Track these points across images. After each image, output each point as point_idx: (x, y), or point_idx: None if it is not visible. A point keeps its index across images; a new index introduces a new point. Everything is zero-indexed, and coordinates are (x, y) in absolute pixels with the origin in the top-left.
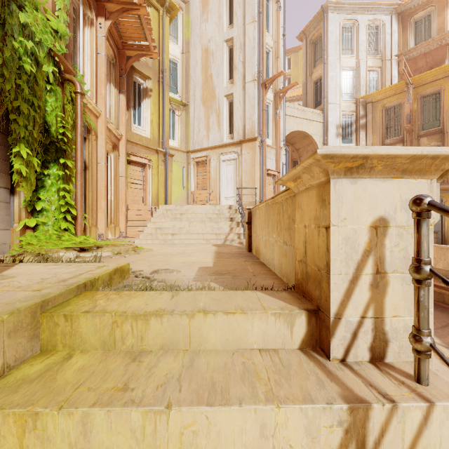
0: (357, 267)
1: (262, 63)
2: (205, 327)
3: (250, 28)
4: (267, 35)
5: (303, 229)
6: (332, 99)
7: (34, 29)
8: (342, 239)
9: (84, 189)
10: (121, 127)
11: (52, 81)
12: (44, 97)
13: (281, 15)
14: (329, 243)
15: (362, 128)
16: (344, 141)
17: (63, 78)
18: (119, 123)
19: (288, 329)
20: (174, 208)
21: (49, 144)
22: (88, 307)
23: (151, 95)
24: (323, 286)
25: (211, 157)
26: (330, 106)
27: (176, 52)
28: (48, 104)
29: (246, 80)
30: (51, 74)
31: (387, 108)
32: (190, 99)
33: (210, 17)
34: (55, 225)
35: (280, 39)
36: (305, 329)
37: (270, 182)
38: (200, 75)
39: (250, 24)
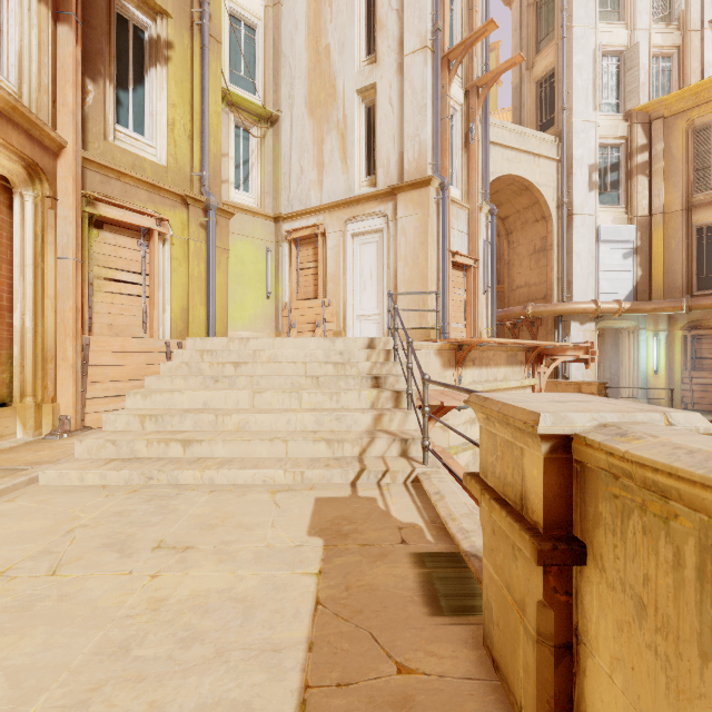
0: None
1: (442, 13)
2: None
3: None
4: None
5: None
6: (581, 112)
7: None
8: None
9: None
10: (61, 118)
11: None
12: None
13: None
14: None
15: (641, 171)
16: (603, 199)
17: None
18: (56, 108)
19: None
20: (225, 344)
21: None
22: None
23: (169, 56)
24: None
25: (327, 227)
26: (577, 127)
27: (252, 2)
28: None
29: (406, 49)
30: None
31: (698, 128)
32: (283, 106)
33: None
34: None
35: None
36: None
37: (458, 281)
38: (305, 51)
39: None
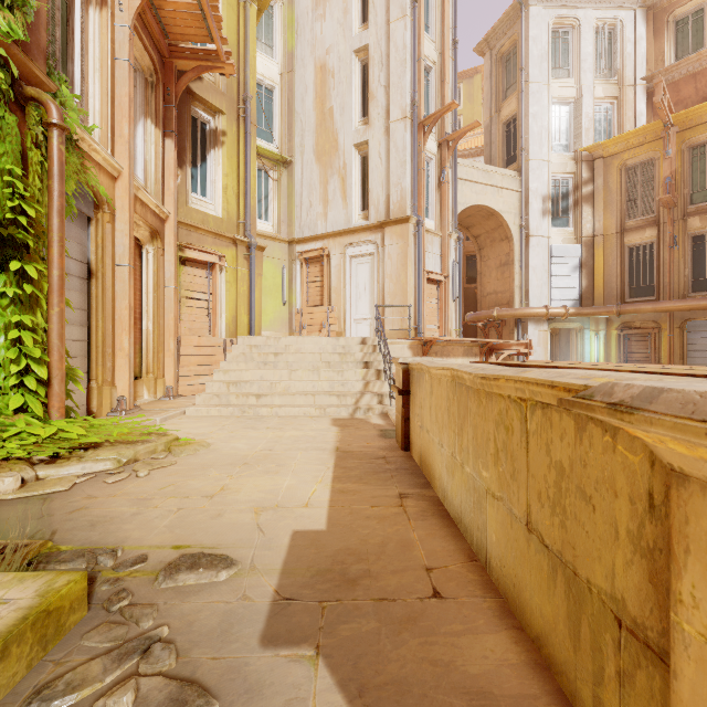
0: None
1: (419, 89)
2: None
3: (397, 28)
4: (427, 41)
5: None
6: (536, 153)
7: None
8: None
9: (87, 314)
10: (166, 198)
11: None
12: None
13: (451, 8)
14: None
15: (586, 200)
16: (556, 223)
17: (22, 96)
18: (164, 191)
19: None
20: (264, 341)
21: None
22: None
23: (224, 141)
24: None
25: (331, 250)
26: (533, 165)
27: (271, 71)
28: None
29: (391, 117)
30: None
31: (629, 167)
32: (295, 152)
33: (330, 10)
34: None
35: (450, 49)
36: None
37: (432, 293)
38: (313, 110)
39: (397, 22)
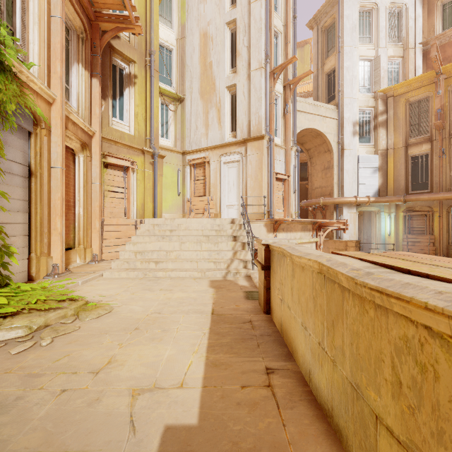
0: None
1: (270, 48)
2: None
3: (256, 6)
4: (276, 16)
5: None
6: (348, 93)
7: None
8: None
9: (28, 203)
10: (93, 120)
11: None
12: None
13: None
14: None
15: (382, 125)
16: (361, 140)
17: None
18: (91, 116)
19: None
20: (163, 221)
21: None
22: None
23: (135, 82)
24: None
25: (210, 158)
26: (346, 101)
27: (170, 37)
28: None
29: (251, 68)
30: None
31: (411, 102)
32: (186, 92)
33: None
34: None
35: (291, 22)
36: None
37: (279, 187)
38: (198, 64)
39: (256, 2)
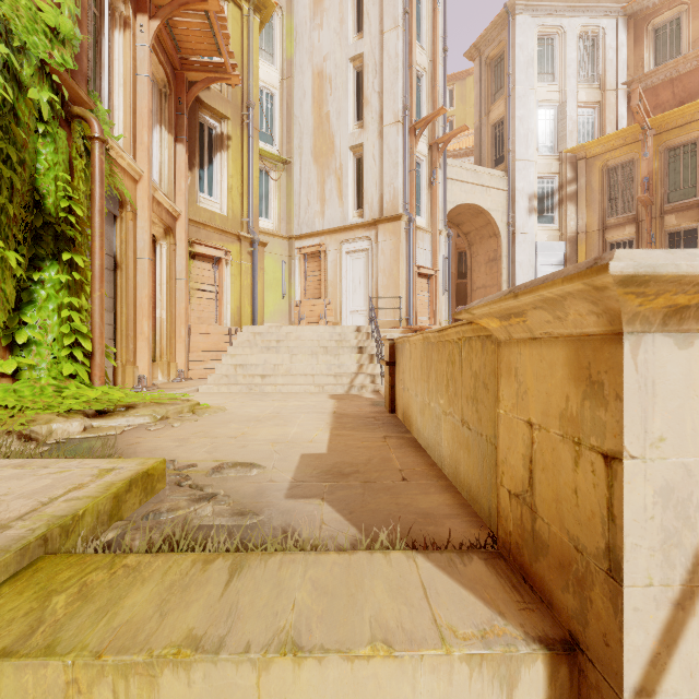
0: (693, 566)
1: (410, 95)
2: (296, 694)
3: (390, 38)
4: (418, 50)
5: (523, 428)
6: (523, 154)
7: (13, 24)
8: (653, 493)
9: (113, 301)
10: (178, 198)
11: (47, 118)
12: (33, 145)
13: (441, 18)
14: (618, 502)
15: (570, 199)
16: (541, 220)
17: (69, 114)
18: (176, 192)
19: (502, 695)
20: (267, 330)
21: (42, 227)
22: (17, 630)
23: (229, 145)
24: (592, 598)
25: (328, 246)
26: (519, 165)
27: (271, 77)
28: (40, 158)
29: (384, 122)
30: (46, 104)
31: (611, 167)
32: (294, 154)
33: (327, 20)
34: (52, 369)
35: (440, 56)
36: (544, 694)
37: (423, 286)
38: (311, 114)
39: (390, 32)
